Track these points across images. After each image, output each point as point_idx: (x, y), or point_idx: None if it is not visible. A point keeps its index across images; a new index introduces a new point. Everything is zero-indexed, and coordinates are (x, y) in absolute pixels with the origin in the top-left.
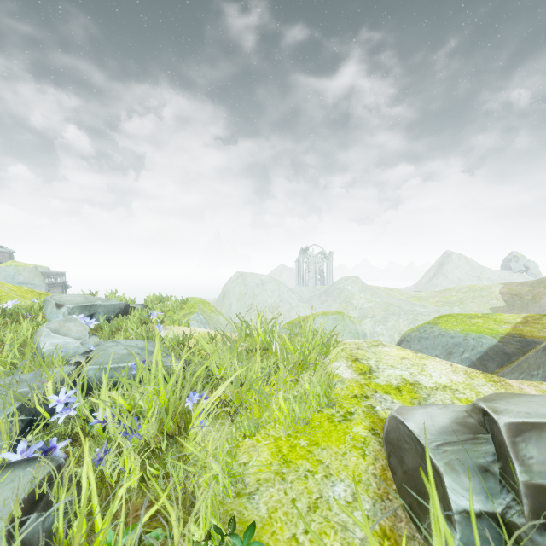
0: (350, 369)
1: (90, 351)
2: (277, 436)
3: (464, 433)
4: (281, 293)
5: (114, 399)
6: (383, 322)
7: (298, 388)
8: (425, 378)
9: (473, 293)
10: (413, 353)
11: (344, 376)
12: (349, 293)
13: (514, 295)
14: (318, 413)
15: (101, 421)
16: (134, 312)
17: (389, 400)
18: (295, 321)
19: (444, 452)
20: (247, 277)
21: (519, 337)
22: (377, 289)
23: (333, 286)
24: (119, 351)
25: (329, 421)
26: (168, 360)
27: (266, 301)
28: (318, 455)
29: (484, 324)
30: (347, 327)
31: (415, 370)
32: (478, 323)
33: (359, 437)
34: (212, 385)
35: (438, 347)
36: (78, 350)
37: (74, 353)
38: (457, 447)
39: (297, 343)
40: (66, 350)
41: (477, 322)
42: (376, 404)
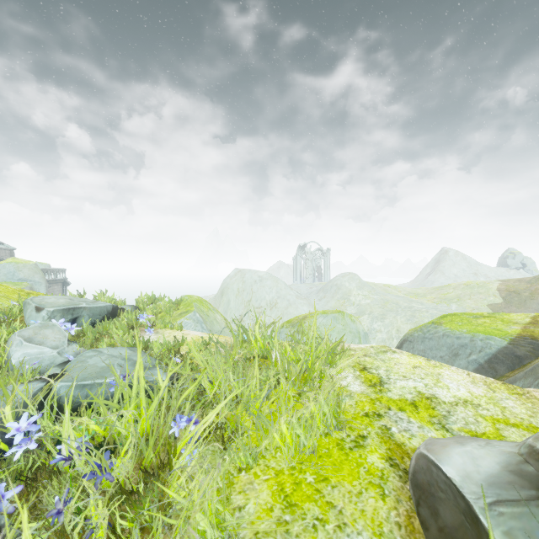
0: (358, 381)
1: (67, 362)
2: (279, 468)
3: (523, 488)
4: (279, 290)
5: (86, 425)
6: (381, 318)
7: (303, 411)
8: (442, 391)
9: (470, 290)
10: (425, 360)
11: (352, 389)
12: (346, 289)
13: (511, 292)
14: (326, 437)
15: (66, 456)
16: (123, 315)
17: (405, 419)
18: (294, 320)
19: (500, 515)
20: (245, 274)
21: (530, 339)
22: (374, 286)
23: (330, 282)
24: (99, 362)
25: (339, 447)
26: (153, 375)
27: (264, 298)
28: (328, 496)
29: (491, 324)
30: (348, 326)
31: (430, 381)
32: (485, 323)
33: (375, 469)
34: (203, 406)
35: (442, 348)
36: (55, 360)
37: (50, 364)
38: (518, 509)
39: (300, 353)
40: (41, 360)
41: (484, 323)
42: (391, 425)
